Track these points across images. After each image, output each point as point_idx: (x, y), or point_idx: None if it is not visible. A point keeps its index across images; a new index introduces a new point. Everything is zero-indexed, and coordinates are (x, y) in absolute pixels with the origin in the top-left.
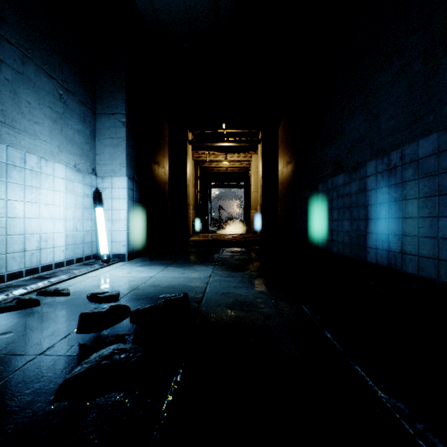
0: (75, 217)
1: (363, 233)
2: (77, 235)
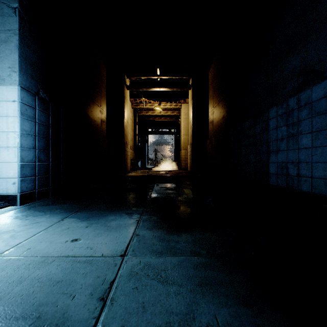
0: None
1: None
2: None
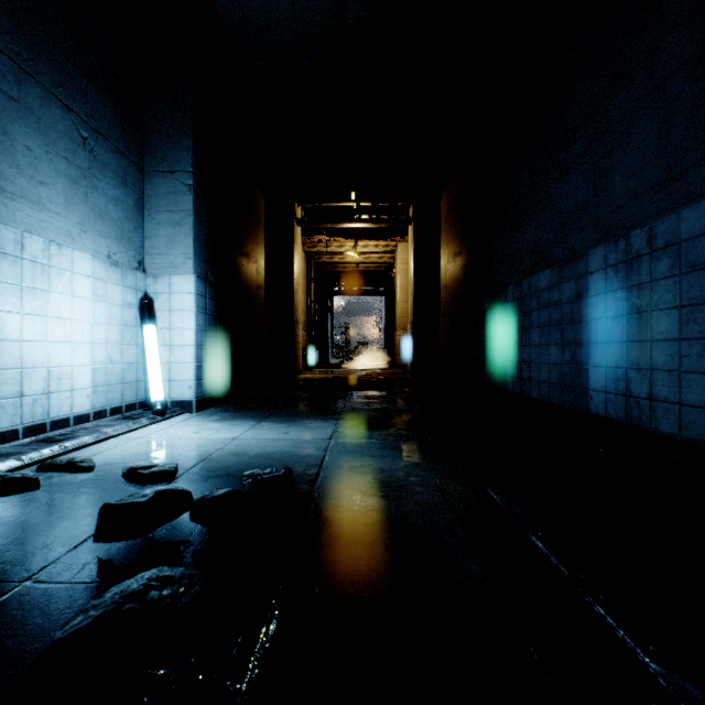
0: (109, 340)
1: (583, 367)
2: (113, 370)
